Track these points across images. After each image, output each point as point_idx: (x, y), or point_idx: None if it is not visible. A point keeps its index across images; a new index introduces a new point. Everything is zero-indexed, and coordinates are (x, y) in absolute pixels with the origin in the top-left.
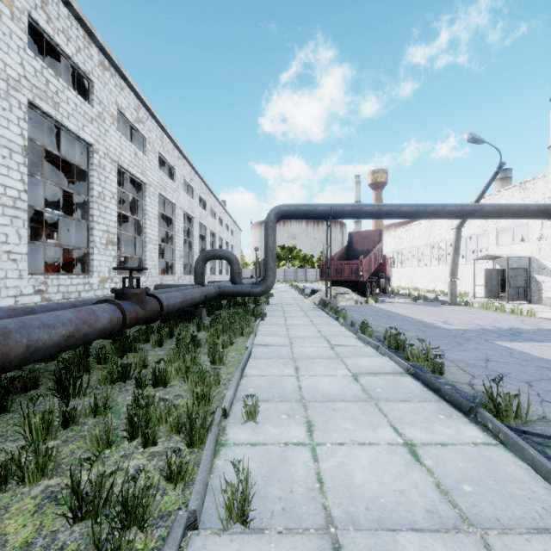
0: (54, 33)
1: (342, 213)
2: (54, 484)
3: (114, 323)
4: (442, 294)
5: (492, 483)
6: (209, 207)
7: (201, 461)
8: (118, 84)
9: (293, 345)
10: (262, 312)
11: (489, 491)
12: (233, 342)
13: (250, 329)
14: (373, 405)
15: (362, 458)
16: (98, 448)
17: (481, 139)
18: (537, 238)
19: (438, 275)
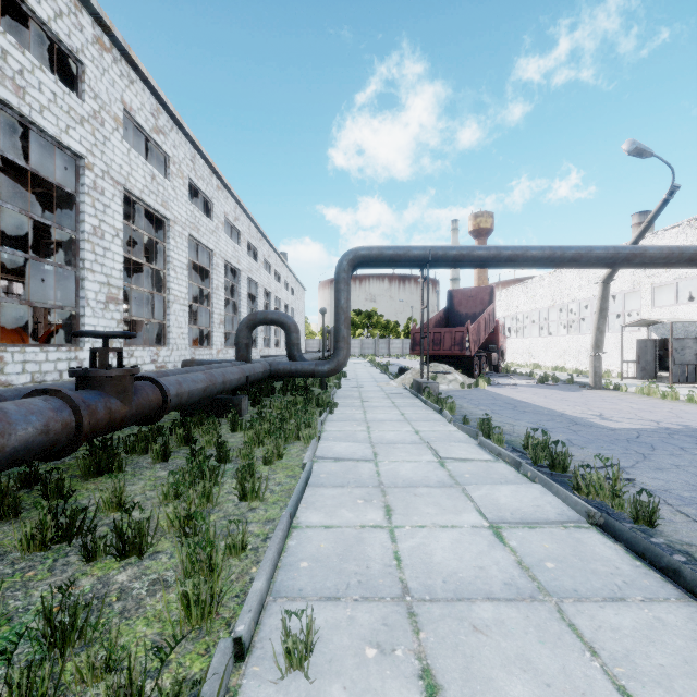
0: None
1: (444, 260)
2: None
3: (53, 433)
4: (574, 373)
5: None
6: (262, 257)
7: None
8: (125, 75)
9: (378, 458)
10: (330, 402)
11: None
12: (283, 453)
13: (310, 430)
14: (554, 615)
15: None
16: None
17: (648, 151)
18: None
19: (568, 347)
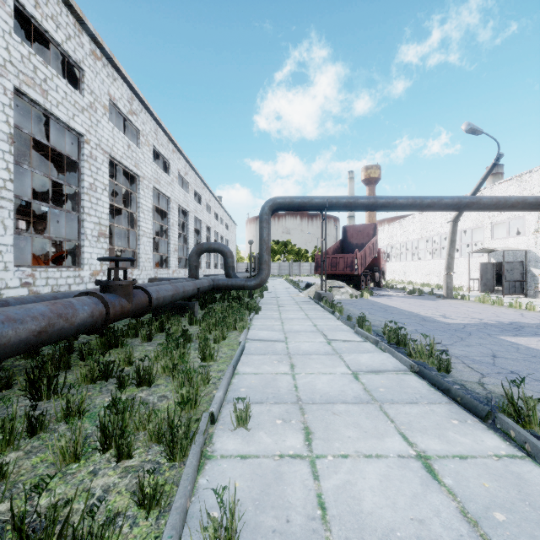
0: (42, 18)
1: (337, 206)
2: (4, 510)
3: (95, 317)
4: (436, 287)
5: (527, 509)
6: (204, 201)
7: (181, 482)
8: (110, 75)
9: (288, 340)
10: (256, 306)
11: (526, 520)
12: (226, 336)
13: (243, 323)
14: (377, 408)
15: (369, 475)
16: (64, 462)
17: (479, 130)
18: (534, 231)
19: (432, 268)
